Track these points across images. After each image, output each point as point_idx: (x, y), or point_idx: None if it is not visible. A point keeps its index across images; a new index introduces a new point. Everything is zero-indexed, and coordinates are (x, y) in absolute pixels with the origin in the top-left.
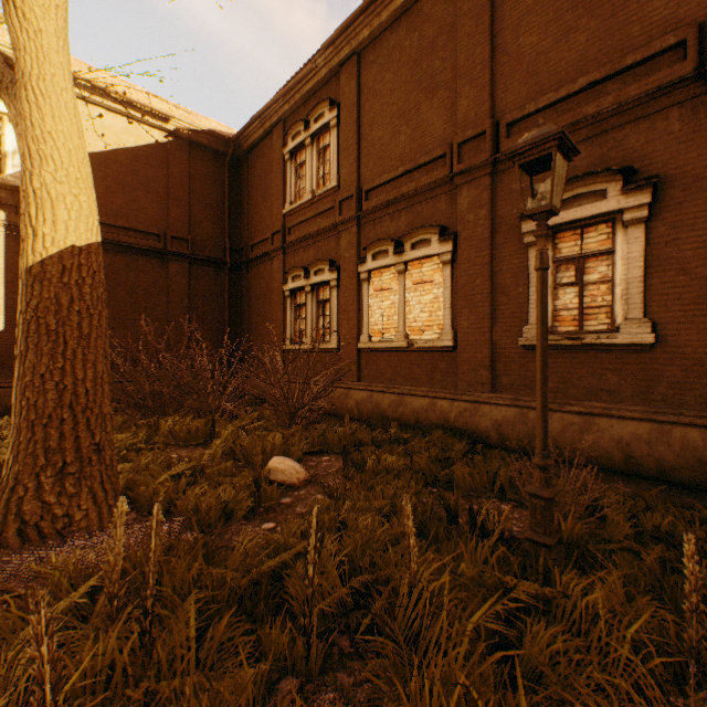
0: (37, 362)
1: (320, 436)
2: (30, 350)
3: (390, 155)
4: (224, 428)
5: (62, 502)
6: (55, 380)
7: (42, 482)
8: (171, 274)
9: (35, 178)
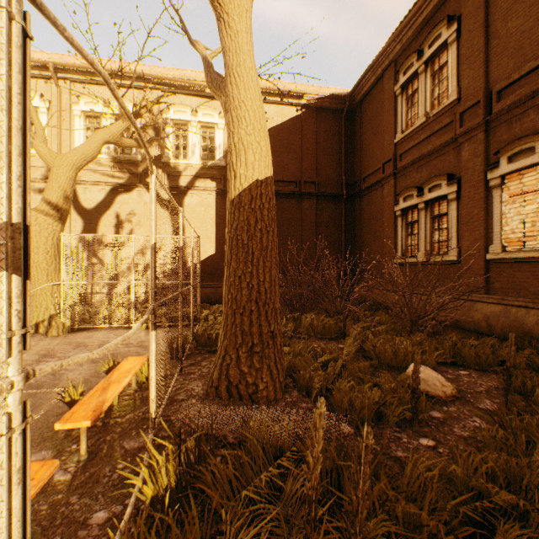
0: (236, 268)
1: (453, 348)
2: (232, 259)
3: (535, 38)
4: (351, 327)
5: (251, 373)
6: (246, 281)
7: (239, 355)
8: (304, 209)
9: (235, 136)
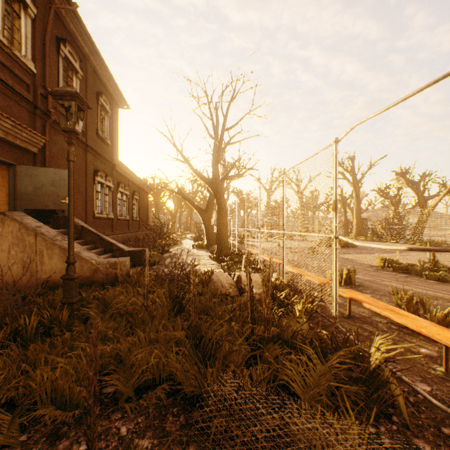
0: None
1: None
2: None
3: None
4: None
5: None
6: None
7: None
8: None
9: None
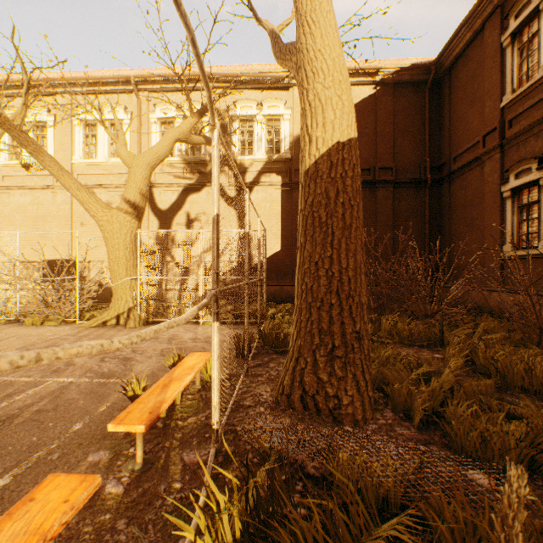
0: (311, 252)
1: None
2: (306, 242)
3: None
4: (450, 333)
5: (331, 382)
6: (325, 268)
7: (316, 359)
8: (378, 199)
9: (309, 93)
